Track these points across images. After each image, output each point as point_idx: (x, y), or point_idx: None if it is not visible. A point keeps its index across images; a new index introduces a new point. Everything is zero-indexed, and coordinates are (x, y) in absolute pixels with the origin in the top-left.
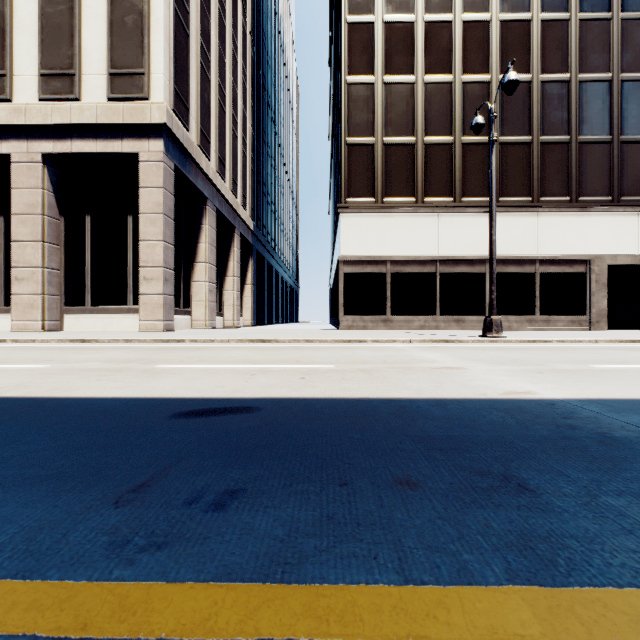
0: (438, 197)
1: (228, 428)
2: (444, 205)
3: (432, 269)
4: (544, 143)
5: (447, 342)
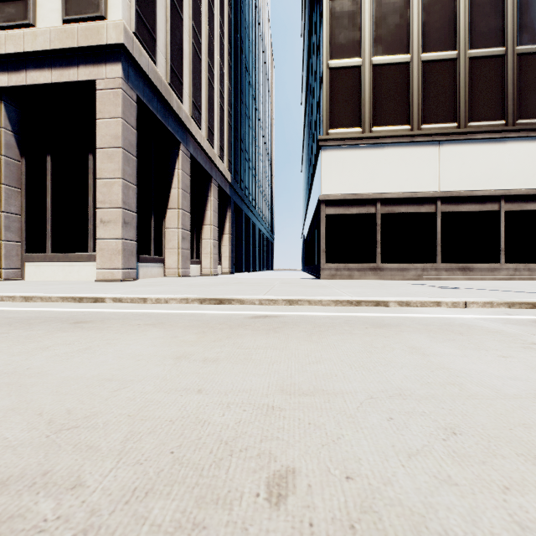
0: (438, 123)
1: None
2: (447, 131)
3: (431, 208)
4: None
5: (534, 306)
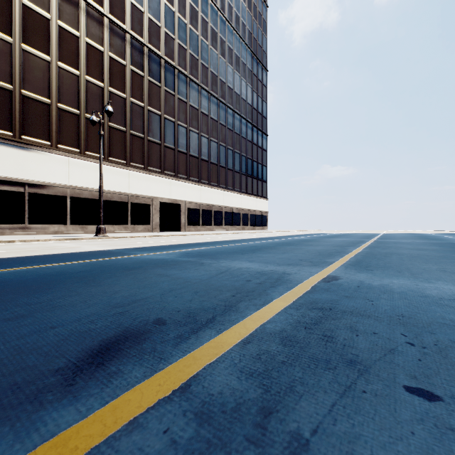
0: (69, 147)
1: None
2: (73, 153)
3: (64, 193)
4: (132, 134)
5: (74, 239)
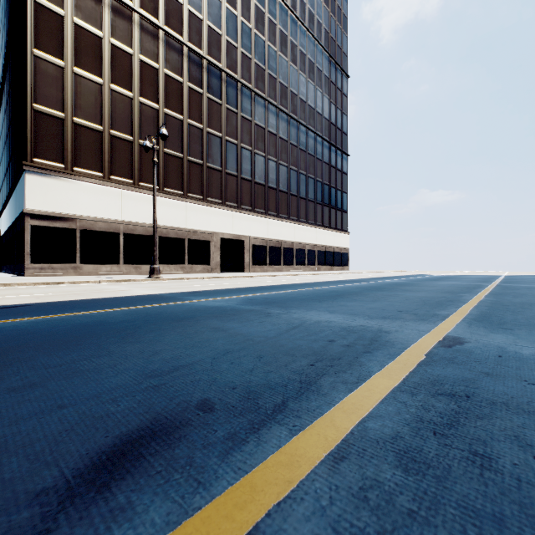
0: (122, 178)
1: (28, 308)
2: (126, 185)
3: (117, 230)
4: (190, 161)
5: (126, 281)
